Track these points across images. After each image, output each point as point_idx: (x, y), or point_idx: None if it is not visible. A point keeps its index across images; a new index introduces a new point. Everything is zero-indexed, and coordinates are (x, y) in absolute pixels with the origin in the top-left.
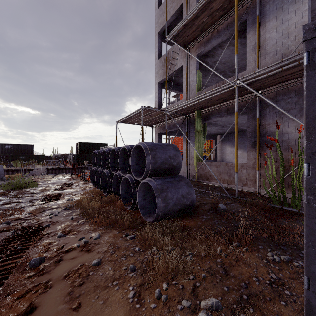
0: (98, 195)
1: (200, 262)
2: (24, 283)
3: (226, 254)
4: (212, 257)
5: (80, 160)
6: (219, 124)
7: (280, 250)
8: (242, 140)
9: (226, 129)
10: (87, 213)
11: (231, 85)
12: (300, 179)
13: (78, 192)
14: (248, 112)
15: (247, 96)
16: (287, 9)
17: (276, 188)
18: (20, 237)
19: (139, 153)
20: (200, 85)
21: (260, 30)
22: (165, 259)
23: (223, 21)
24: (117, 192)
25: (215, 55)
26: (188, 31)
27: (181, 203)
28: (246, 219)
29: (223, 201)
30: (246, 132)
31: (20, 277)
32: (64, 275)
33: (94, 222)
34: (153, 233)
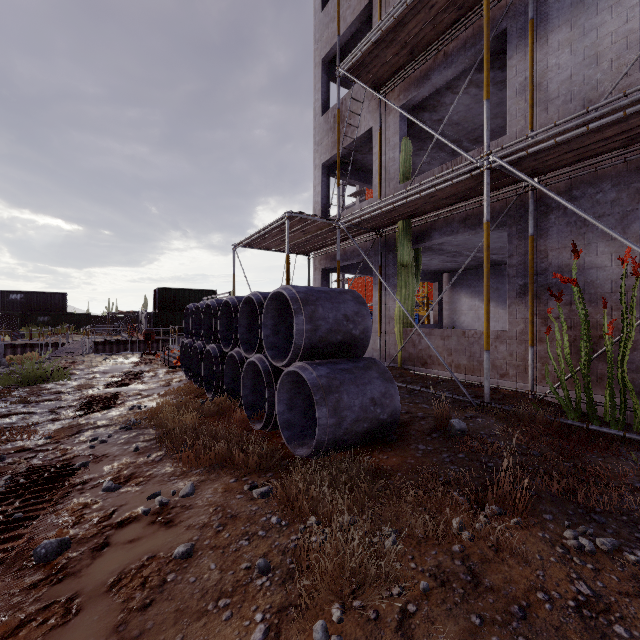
0: (195, 398)
1: (415, 552)
2: (19, 600)
3: (473, 534)
4: (440, 542)
5: (161, 324)
6: (448, 250)
7: (592, 524)
8: (494, 284)
9: (462, 261)
10: (168, 436)
11: (475, 166)
12: (625, 366)
13: (155, 392)
14: (510, 223)
15: (508, 189)
16: (593, 5)
17: (571, 383)
18: (23, 492)
19: (280, 310)
20: (408, 169)
21: (536, 51)
22: (336, 546)
23: (458, 34)
24: (234, 391)
25: (439, 105)
26: (383, 56)
27: (370, 416)
28: (512, 453)
29: (460, 411)
30: (501, 266)
31: (12, 586)
32: (111, 581)
33: (183, 457)
34: (309, 484)
